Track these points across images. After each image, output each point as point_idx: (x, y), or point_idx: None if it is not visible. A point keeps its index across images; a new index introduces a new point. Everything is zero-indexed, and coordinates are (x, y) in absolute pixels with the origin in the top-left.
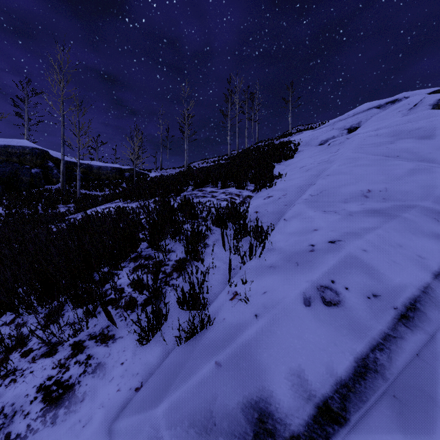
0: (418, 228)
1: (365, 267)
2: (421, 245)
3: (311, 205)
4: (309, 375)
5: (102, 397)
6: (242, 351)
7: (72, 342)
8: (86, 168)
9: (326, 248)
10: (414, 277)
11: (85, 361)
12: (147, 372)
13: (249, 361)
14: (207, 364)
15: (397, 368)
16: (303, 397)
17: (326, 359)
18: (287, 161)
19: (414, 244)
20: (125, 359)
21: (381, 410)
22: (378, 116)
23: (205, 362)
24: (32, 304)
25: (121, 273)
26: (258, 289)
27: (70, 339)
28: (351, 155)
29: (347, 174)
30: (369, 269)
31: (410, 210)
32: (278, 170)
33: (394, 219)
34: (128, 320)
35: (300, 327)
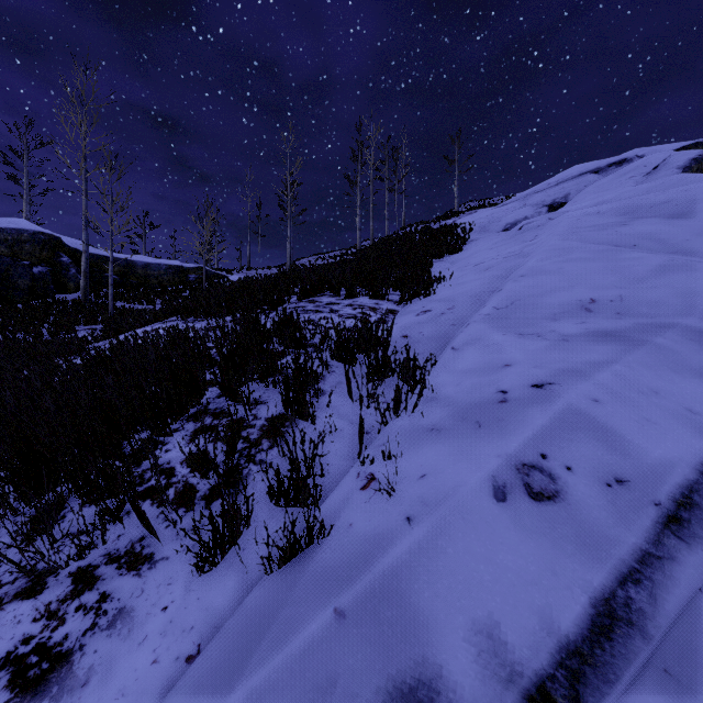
0: (682, 362)
1: (599, 429)
2: (690, 391)
3: (496, 325)
4: (508, 634)
5: (124, 676)
6: (384, 588)
7: (75, 568)
8: (126, 266)
9: (528, 397)
10: (686, 447)
11: (96, 606)
12: (210, 625)
13: (397, 608)
14: (320, 614)
15: (667, 616)
16: (499, 678)
17: (538, 601)
18: (453, 256)
19: (678, 389)
20: (170, 601)
21: (645, 698)
22: (597, 185)
23: (315, 610)
24: (5, 499)
25: (171, 442)
26: (410, 469)
27: (71, 563)
28: (559, 243)
29: (554, 275)
30: (606, 433)
31: (666, 331)
32: (438, 270)
33: (640, 347)
34: (180, 525)
35: (488, 541)
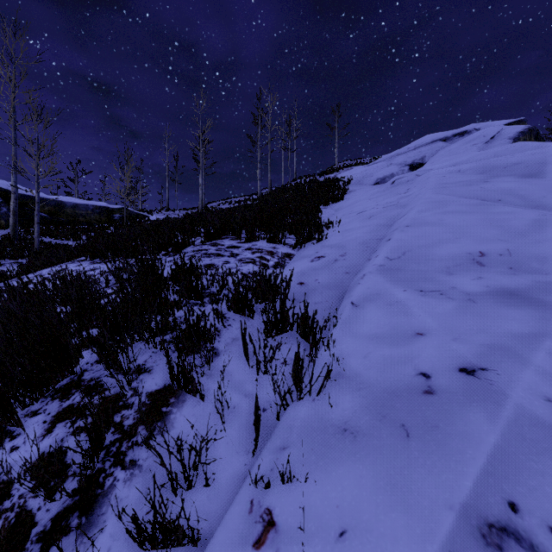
0: None
1: None
2: None
3: (393, 278)
4: None
5: None
6: None
7: None
8: (55, 206)
9: (460, 388)
10: None
11: None
12: None
13: None
14: None
15: None
16: None
17: None
18: (337, 204)
19: None
20: None
21: None
22: (448, 150)
23: None
24: None
25: (22, 433)
26: (323, 512)
27: None
28: (434, 196)
29: (437, 226)
30: None
31: None
32: (325, 216)
33: None
34: None
35: None
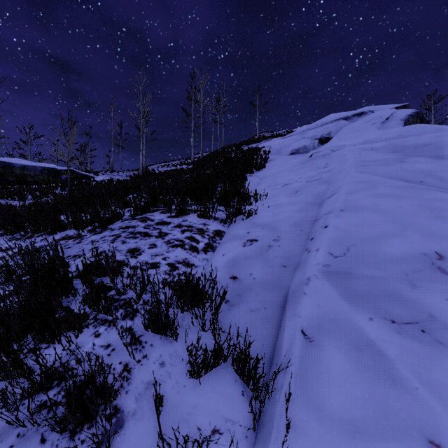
0: None
1: None
2: None
3: (347, 290)
4: None
5: None
6: None
7: None
8: (4, 167)
9: None
10: None
11: None
12: None
13: None
14: None
15: None
16: None
17: None
18: (261, 173)
19: None
20: None
21: None
22: (351, 127)
23: None
24: None
25: None
26: None
27: None
28: (359, 175)
29: (374, 212)
30: None
31: None
32: (251, 185)
33: None
34: None
35: None
